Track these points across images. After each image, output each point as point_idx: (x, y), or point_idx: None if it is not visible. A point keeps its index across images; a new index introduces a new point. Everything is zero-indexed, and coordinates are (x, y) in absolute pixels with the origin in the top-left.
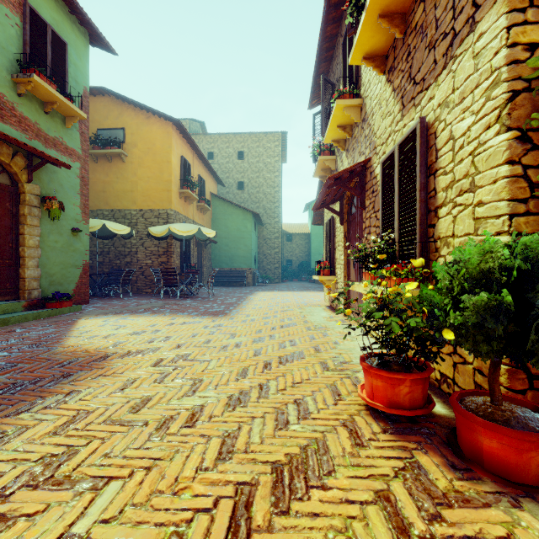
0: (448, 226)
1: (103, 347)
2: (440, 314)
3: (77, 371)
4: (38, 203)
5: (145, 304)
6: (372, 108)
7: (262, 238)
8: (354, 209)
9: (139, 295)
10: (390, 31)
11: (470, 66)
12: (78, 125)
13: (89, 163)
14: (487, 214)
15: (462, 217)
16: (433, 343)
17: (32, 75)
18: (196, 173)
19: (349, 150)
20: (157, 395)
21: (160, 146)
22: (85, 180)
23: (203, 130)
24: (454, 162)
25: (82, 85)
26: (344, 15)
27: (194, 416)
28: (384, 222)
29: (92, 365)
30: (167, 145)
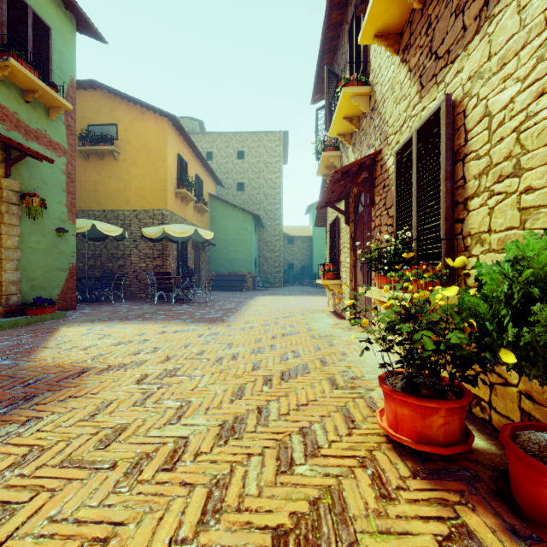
0: (482, 219)
1: (80, 360)
2: (492, 328)
3: (43, 392)
4: (17, 200)
5: (137, 310)
6: (383, 94)
7: (262, 241)
8: (361, 207)
9: (132, 300)
10: (407, 1)
11: (514, 23)
12: (64, 117)
13: (80, 161)
14: (539, 202)
15: (502, 208)
16: (479, 364)
17: (9, 59)
18: (194, 172)
19: (355, 144)
20: (134, 423)
21: (155, 144)
22: (72, 177)
23: (201, 129)
24: (490, 143)
25: (68, 74)
26: (350, 0)
27: (175, 453)
28: (398, 219)
29: (63, 383)
30: (162, 142)
